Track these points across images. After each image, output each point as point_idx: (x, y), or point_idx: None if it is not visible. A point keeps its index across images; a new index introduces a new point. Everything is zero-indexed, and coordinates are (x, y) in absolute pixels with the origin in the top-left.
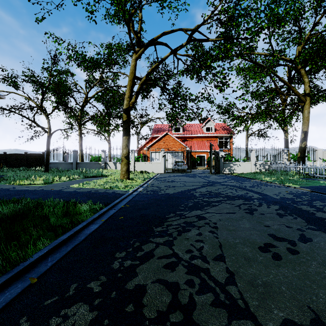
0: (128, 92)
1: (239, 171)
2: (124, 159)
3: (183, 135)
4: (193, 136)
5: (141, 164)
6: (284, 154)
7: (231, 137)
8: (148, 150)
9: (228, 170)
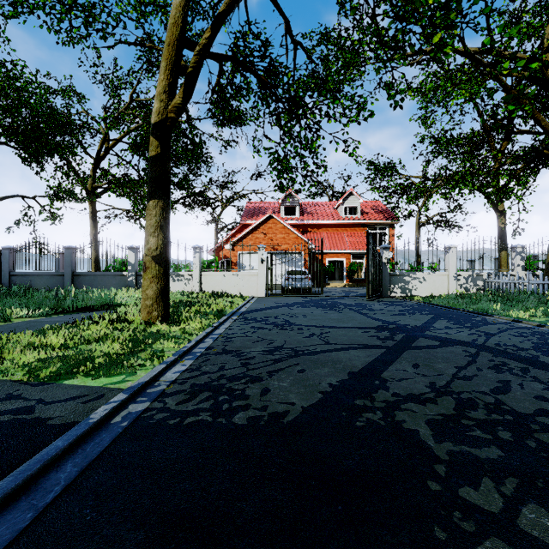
0: (162, 77)
1: (423, 292)
2: (151, 263)
3: (301, 221)
4: (320, 224)
5: (215, 278)
6: (516, 256)
7: (391, 225)
8: (234, 249)
9: (400, 291)
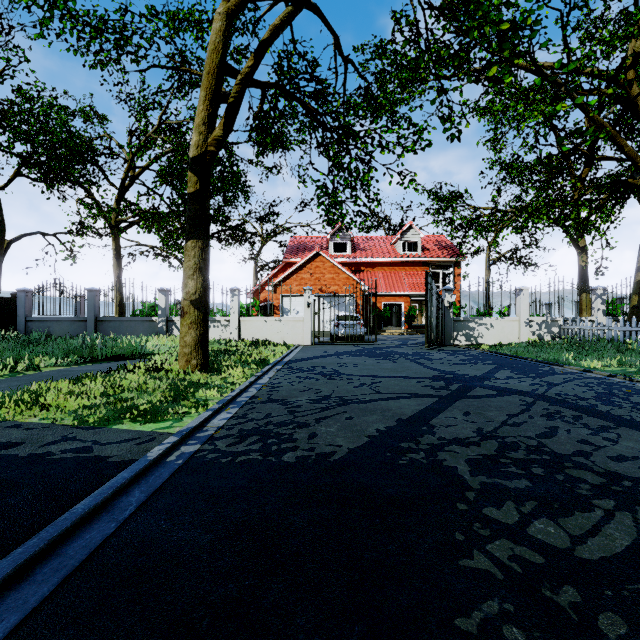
0: (201, 108)
1: (491, 340)
2: (190, 308)
3: (353, 259)
4: (375, 262)
5: (255, 324)
6: (596, 300)
7: (456, 264)
8: (276, 291)
9: (464, 338)
